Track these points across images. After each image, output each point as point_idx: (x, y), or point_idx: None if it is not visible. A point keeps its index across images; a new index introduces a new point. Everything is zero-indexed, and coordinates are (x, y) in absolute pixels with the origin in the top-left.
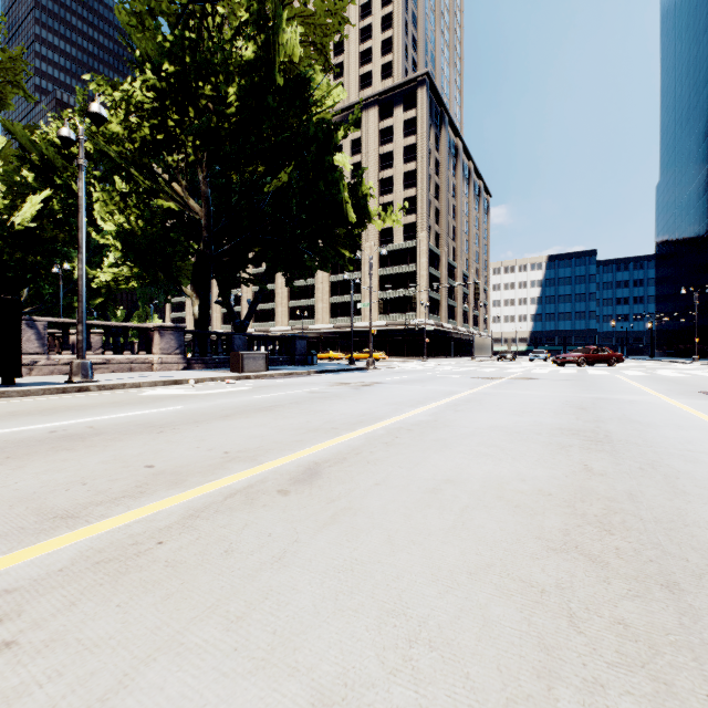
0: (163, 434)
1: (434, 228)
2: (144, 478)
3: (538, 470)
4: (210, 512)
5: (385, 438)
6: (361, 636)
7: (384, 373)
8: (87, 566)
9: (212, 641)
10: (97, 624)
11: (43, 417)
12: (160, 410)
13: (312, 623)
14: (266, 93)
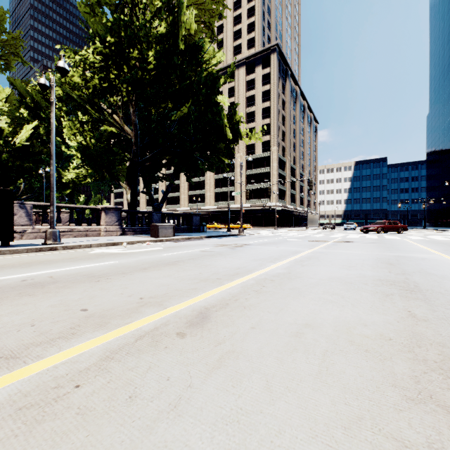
0: (99, 282)
1: (281, 144)
2: (78, 320)
3: (374, 316)
4: (122, 354)
5: (255, 287)
6: None
7: (250, 238)
8: (10, 413)
9: None
10: None
11: (21, 269)
12: (101, 264)
13: None
14: (173, 55)
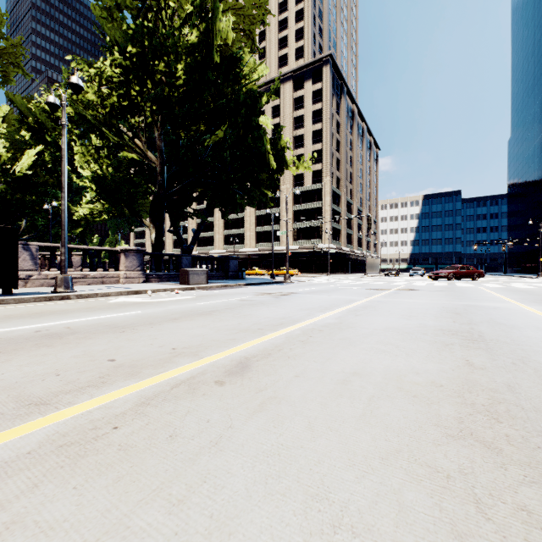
0: (124, 333)
1: (335, 174)
2: (106, 370)
3: (428, 365)
4: (159, 400)
5: (301, 337)
6: (289, 521)
7: (298, 285)
8: (52, 449)
9: (155, 524)
10: (55, 506)
11: (32, 319)
12: (124, 314)
13: (245, 507)
14: (206, 69)
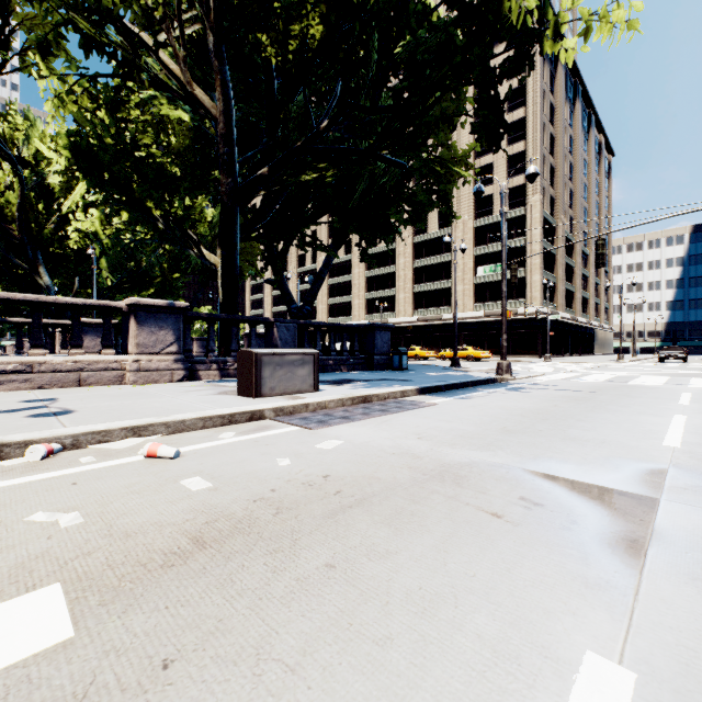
0: None
1: (548, 191)
2: None
3: None
4: None
5: None
6: None
7: (566, 395)
8: None
9: None
10: None
11: None
12: None
13: None
14: None
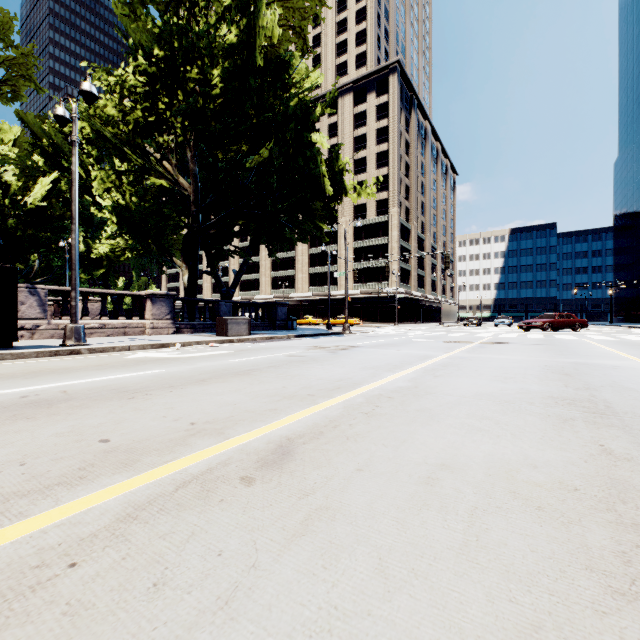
0: (133, 400)
1: (404, 204)
2: (92, 457)
3: (547, 452)
4: (153, 511)
5: (365, 407)
6: None
7: (359, 337)
8: None
9: None
10: None
11: (23, 380)
12: (140, 374)
13: None
14: (248, 74)
